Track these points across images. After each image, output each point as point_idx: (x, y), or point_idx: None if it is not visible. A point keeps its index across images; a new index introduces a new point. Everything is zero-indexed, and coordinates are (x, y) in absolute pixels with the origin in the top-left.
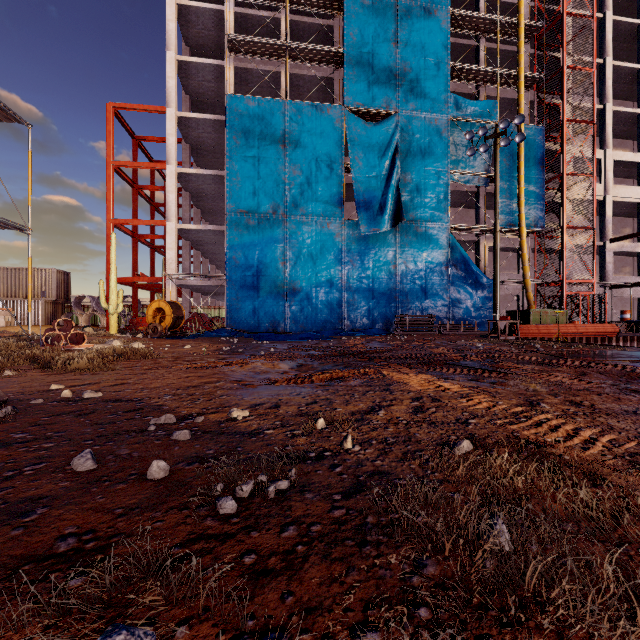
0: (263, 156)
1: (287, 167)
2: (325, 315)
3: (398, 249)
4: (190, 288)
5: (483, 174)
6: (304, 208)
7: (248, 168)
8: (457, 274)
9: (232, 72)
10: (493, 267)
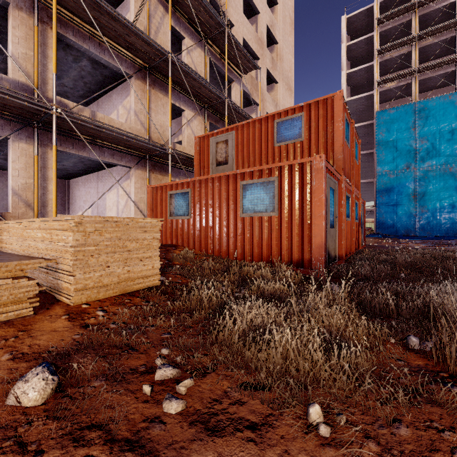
0: (399, 138)
1: (416, 140)
2: (447, 226)
3: None
4: None
5: None
6: (429, 162)
7: (389, 147)
8: None
9: (378, 96)
10: None
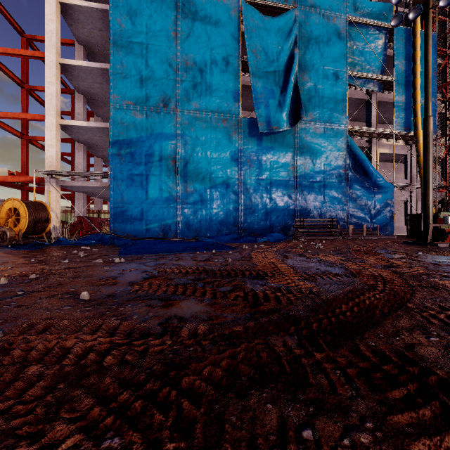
0: (152, 43)
1: (179, 57)
2: (220, 218)
3: (296, 150)
4: (82, 191)
5: (379, 77)
6: (198, 102)
7: (135, 55)
8: (355, 177)
9: None
10: (424, 159)
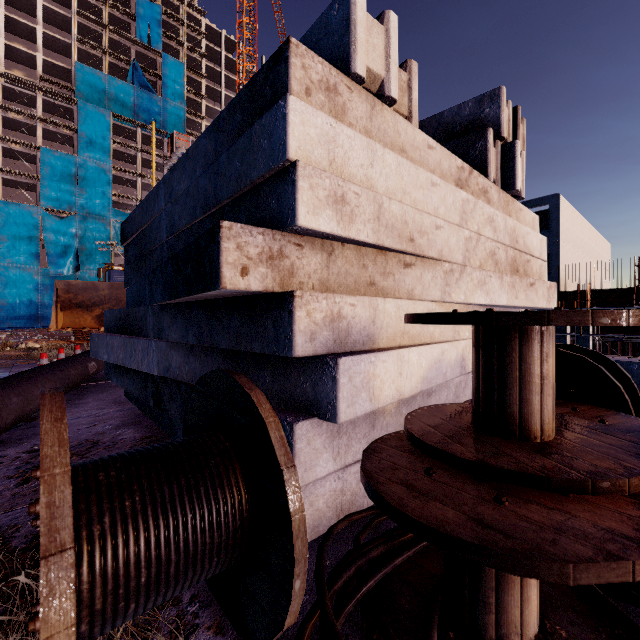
0: None
1: None
2: (26, 318)
3: None
4: None
5: None
6: (11, 260)
7: None
8: None
9: None
10: None
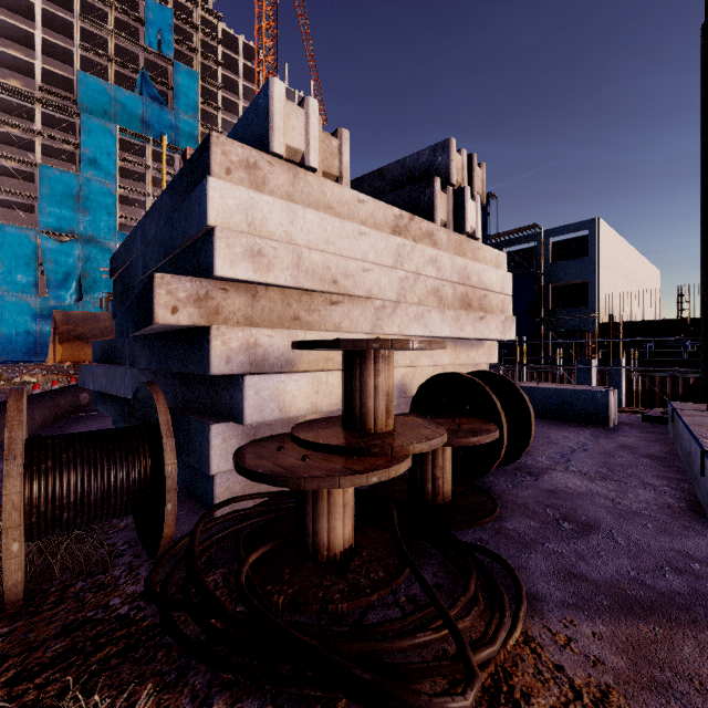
0: None
1: None
2: (24, 352)
3: None
4: None
5: None
6: (6, 287)
7: None
8: None
9: None
10: None
